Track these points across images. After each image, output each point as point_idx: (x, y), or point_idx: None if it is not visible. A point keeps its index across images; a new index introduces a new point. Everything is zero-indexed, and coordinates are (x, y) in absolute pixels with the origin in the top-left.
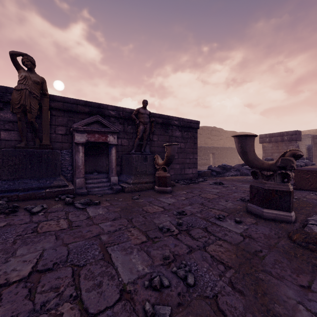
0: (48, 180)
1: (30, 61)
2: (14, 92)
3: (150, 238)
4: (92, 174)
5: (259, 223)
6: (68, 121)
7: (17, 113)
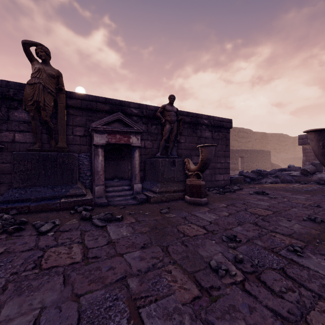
0: (64, 187)
1: (45, 52)
2: (27, 87)
3: (204, 290)
4: (112, 180)
5: None
6: (86, 121)
7: (30, 111)
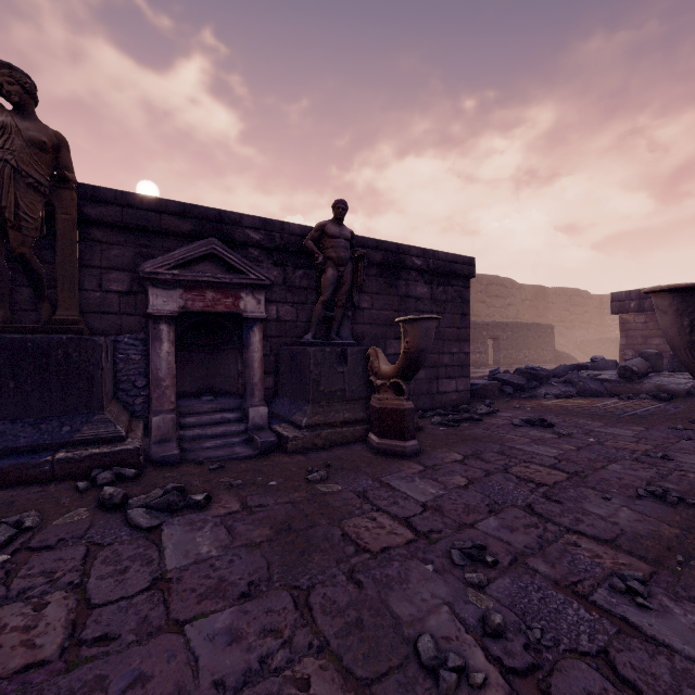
0: (68, 422)
1: (20, 84)
2: None
3: None
4: (199, 398)
5: None
6: (136, 257)
7: None
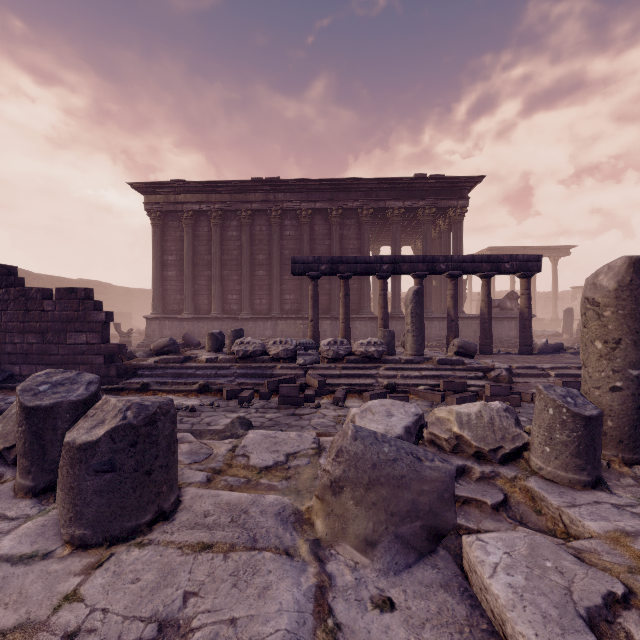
0: None
1: None
2: None
3: None
4: None
5: None
6: None
7: None
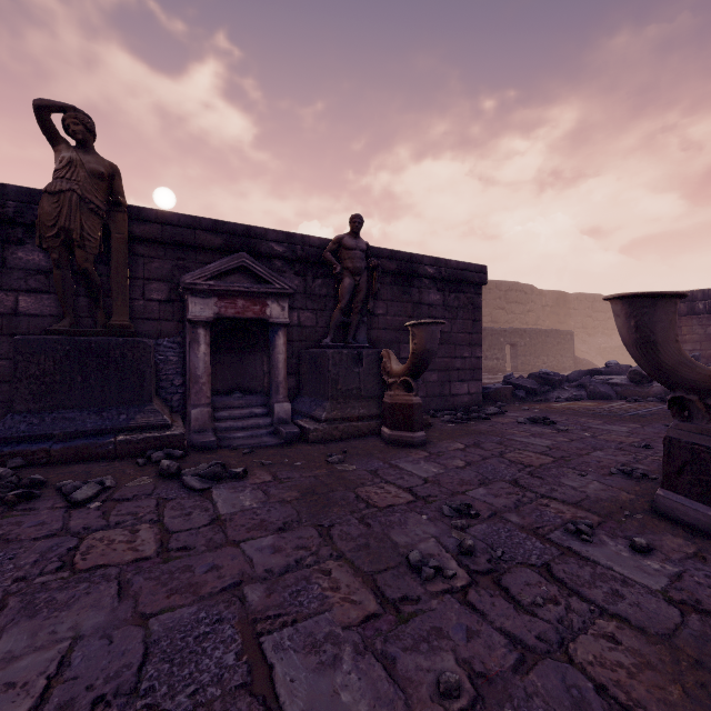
0: (124, 411)
1: (83, 124)
2: (44, 198)
3: (389, 603)
4: (230, 395)
5: (710, 555)
6: (173, 269)
7: (51, 250)
